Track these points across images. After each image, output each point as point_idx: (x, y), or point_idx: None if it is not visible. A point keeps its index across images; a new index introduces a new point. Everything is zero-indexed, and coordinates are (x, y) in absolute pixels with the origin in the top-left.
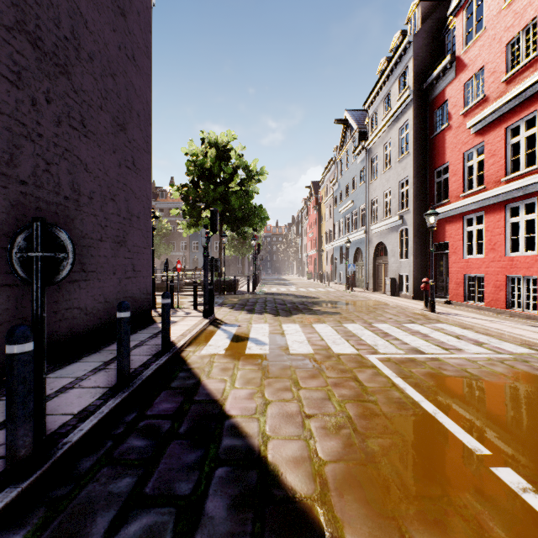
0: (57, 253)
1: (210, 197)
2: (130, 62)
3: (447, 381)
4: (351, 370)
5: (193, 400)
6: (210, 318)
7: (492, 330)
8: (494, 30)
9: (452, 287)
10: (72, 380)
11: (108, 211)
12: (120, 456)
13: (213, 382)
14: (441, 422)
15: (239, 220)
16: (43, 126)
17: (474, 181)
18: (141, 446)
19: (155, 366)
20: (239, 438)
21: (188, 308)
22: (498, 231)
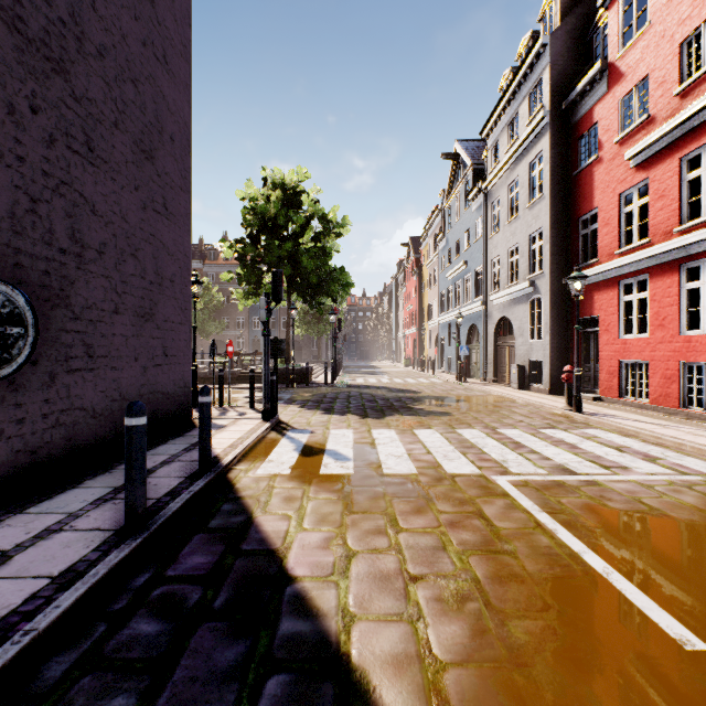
0: (8, 327)
1: (274, 256)
2: (160, 65)
3: (616, 518)
4: (473, 500)
5: (240, 550)
6: (272, 420)
7: (666, 439)
8: (663, 25)
9: (603, 377)
10: (62, 517)
11: (126, 271)
12: (115, 652)
13: (272, 520)
14: (619, 589)
15: (313, 288)
16: (25, 146)
17: (634, 232)
18: (151, 634)
19: (187, 494)
20: (306, 618)
21: (243, 406)
22: (668, 301)
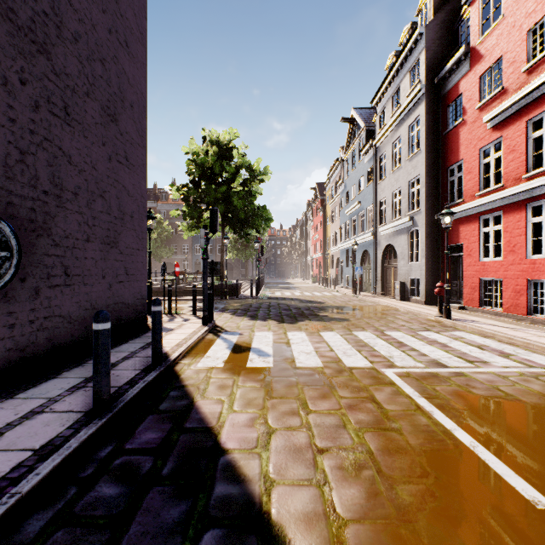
0: None
1: (211, 197)
2: (122, 48)
3: (479, 402)
4: (367, 388)
5: (183, 428)
6: (210, 325)
7: (517, 340)
8: (514, 17)
9: (467, 291)
10: (44, 402)
11: (96, 209)
12: (83, 511)
13: (209, 404)
14: (484, 459)
15: (241, 222)
16: (16, 110)
17: (491, 179)
18: (112, 496)
19: (142, 383)
20: (235, 483)
21: (187, 313)
22: (518, 232)
